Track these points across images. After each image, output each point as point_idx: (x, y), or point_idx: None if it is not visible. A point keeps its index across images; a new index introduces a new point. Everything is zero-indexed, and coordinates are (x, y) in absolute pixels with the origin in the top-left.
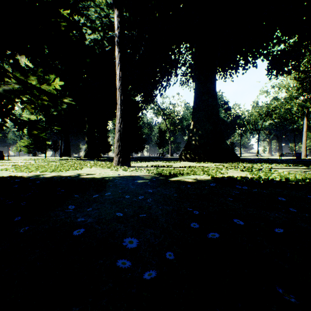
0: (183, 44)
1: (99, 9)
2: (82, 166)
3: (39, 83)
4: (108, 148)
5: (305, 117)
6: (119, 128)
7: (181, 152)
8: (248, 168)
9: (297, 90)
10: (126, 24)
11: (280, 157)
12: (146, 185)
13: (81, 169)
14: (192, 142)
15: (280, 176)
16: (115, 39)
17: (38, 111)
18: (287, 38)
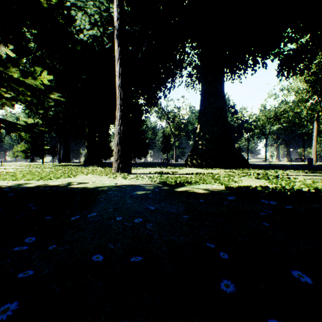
0: (189, 43)
1: (98, 3)
2: (77, 173)
3: (22, 76)
4: (109, 154)
5: (315, 121)
6: (119, 130)
7: (186, 158)
8: (263, 175)
9: (307, 93)
10: (128, 19)
11: (290, 162)
12: (147, 199)
13: (75, 176)
14: (198, 146)
15: (306, 185)
16: (115, 32)
17: (35, 113)
18: (300, 36)
